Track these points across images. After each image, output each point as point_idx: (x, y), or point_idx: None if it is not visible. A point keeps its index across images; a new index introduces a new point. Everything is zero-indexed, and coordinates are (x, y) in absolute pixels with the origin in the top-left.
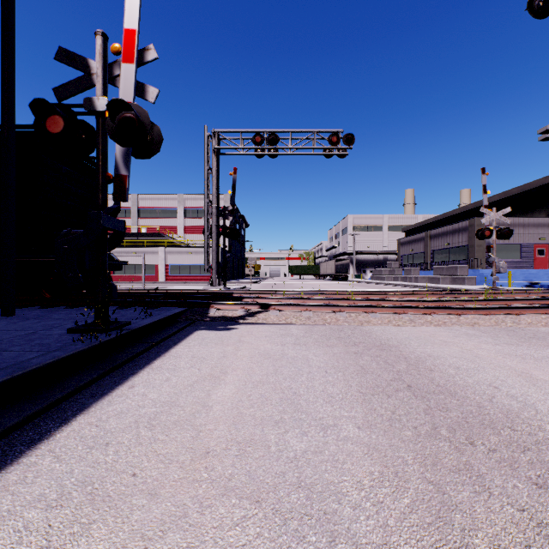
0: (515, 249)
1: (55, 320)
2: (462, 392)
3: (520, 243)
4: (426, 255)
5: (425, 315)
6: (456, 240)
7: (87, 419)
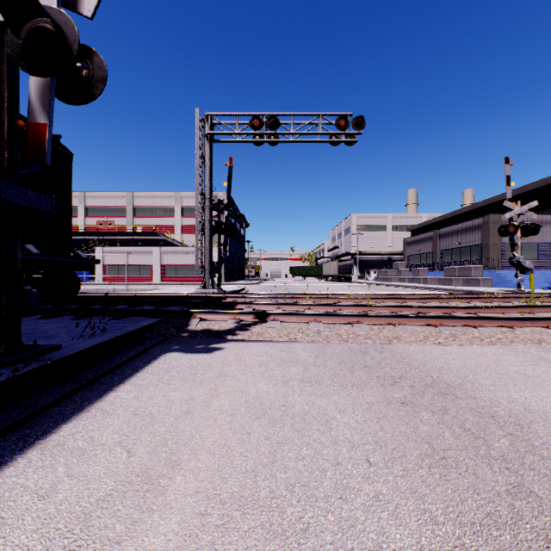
0: (533, 248)
1: None
2: None
3: (538, 241)
4: (435, 255)
5: (467, 327)
6: (468, 239)
7: None
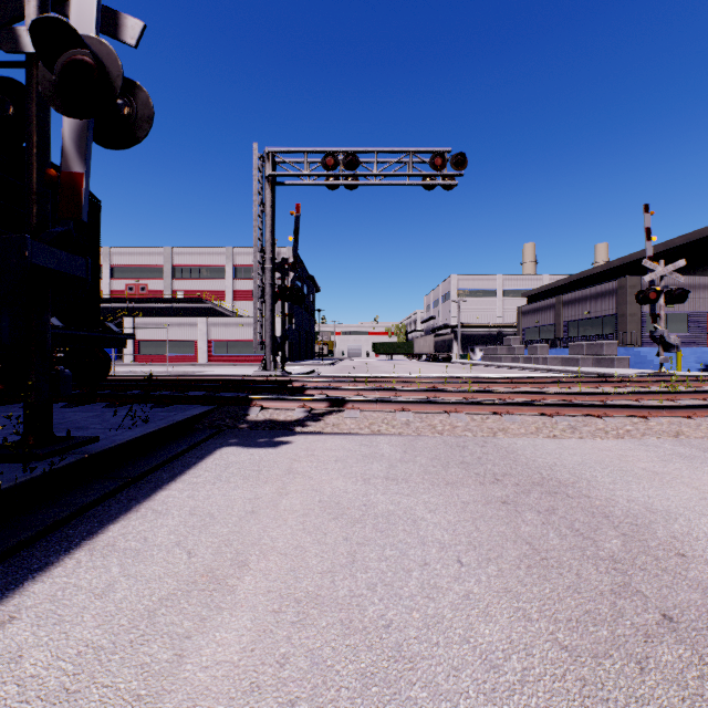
0: (682, 319)
1: None
2: None
3: (688, 311)
4: (558, 327)
5: (590, 417)
6: (600, 308)
7: None
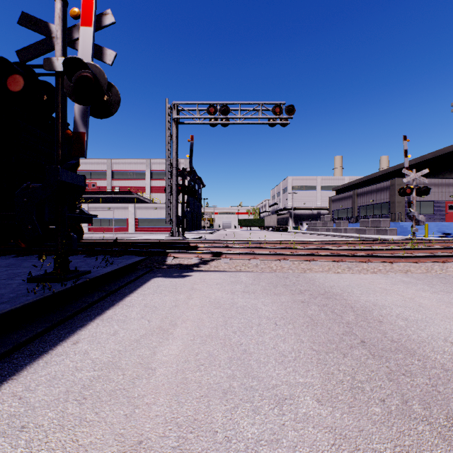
0: (430, 205)
1: (22, 268)
2: (420, 349)
3: (433, 200)
4: (354, 210)
5: (360, 263)
6: (379, 197)
7: (12, 388)
